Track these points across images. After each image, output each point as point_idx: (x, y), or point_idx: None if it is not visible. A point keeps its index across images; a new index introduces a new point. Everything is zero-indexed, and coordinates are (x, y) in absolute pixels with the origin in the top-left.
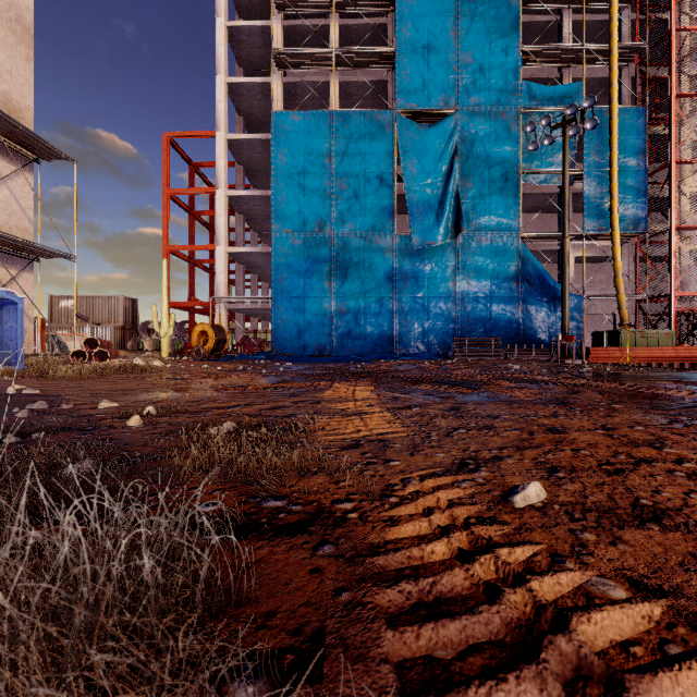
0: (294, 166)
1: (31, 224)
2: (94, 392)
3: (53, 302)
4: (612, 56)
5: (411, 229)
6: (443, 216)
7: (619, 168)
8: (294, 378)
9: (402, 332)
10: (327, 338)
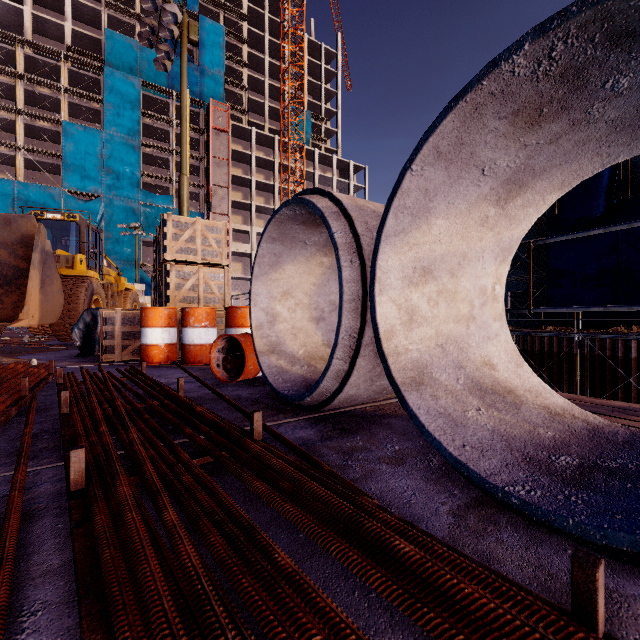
0: None
1: None
2: None
3: None
4: None
5: None
6: None
7: None
8: None
9: None
10: None
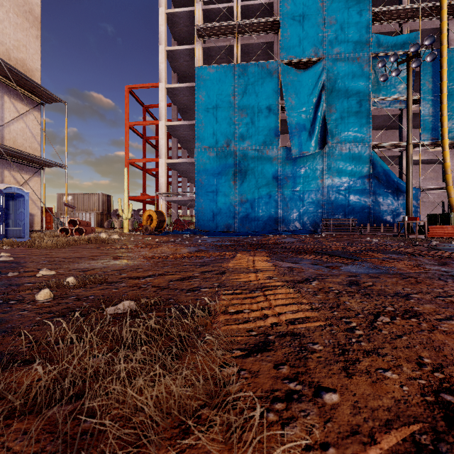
0: (210, 103)
1: (39, 145)
2: (51, 259)
3: (60, 197)
4: (442, 10)
5: (290, 143)
6: (314, 133)
7: (447, 93)
8: (207, 248)
9: (284, 215)
10: (232, 219)
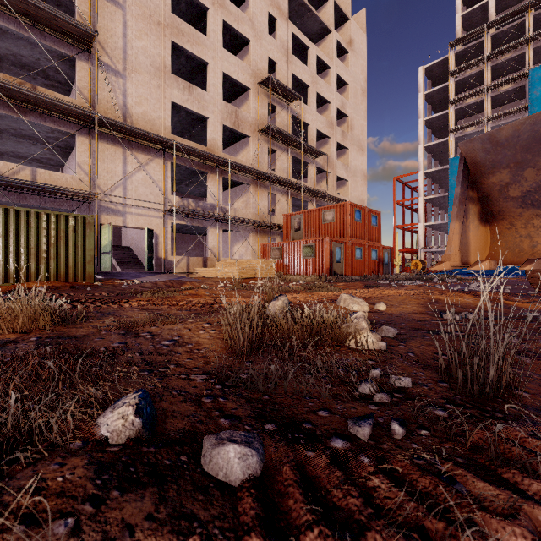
0: None
1: None
2: None
3: None
4: None
5: None
6: None
7: None
8: None
9: None
10: None
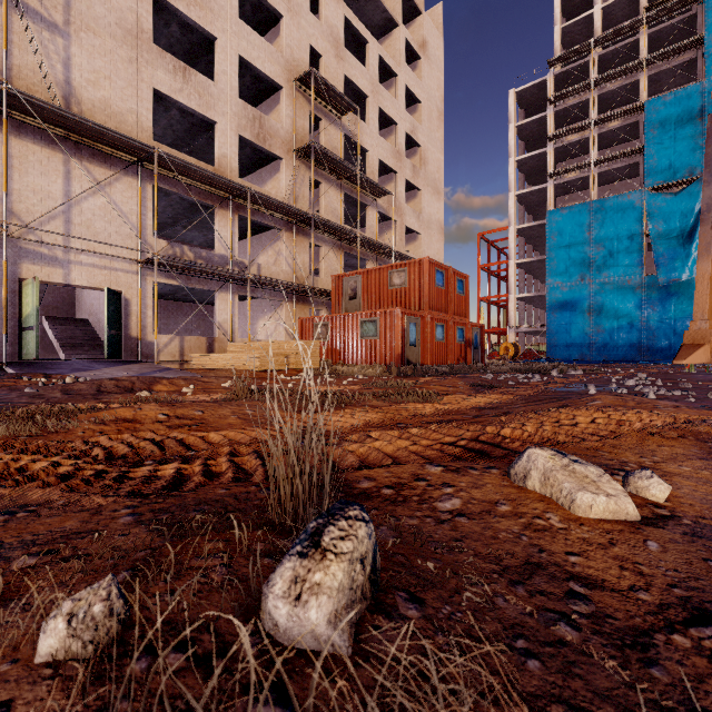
0: (562, 242)
1: None
2: None
3: None
4: None
5: (657, 271)
6: (688, 259)
7: None
8: None
9: (650, 344)
10: (587, 349)
